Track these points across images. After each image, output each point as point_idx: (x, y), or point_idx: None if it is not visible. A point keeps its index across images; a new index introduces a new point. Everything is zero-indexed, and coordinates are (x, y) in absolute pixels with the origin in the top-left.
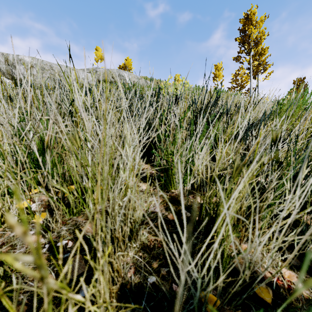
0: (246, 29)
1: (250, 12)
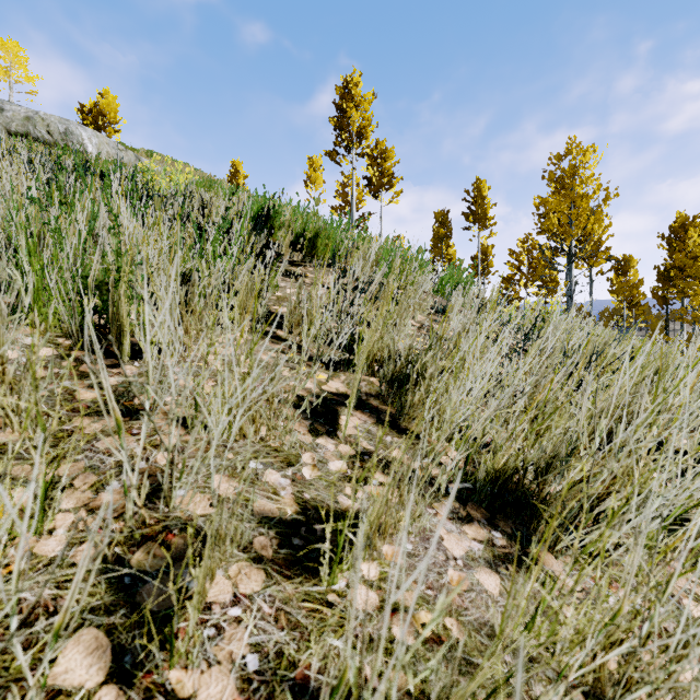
0: (345, 107)
1: (351, 79)
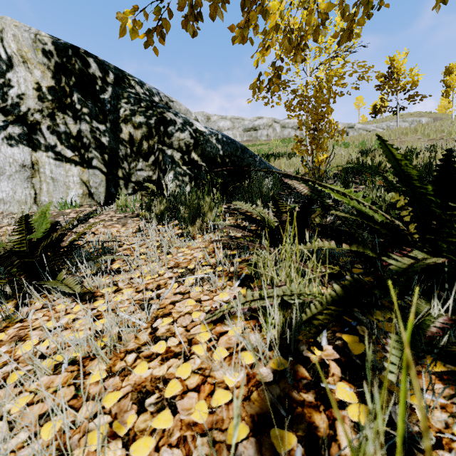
0: None
1: None
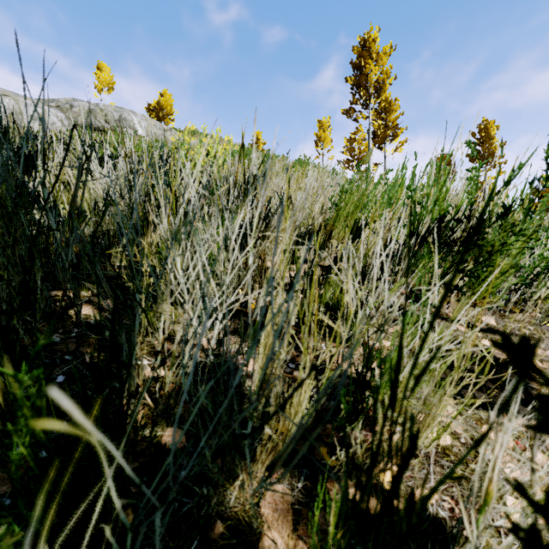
0: (363, 64)
1: (368, 36)
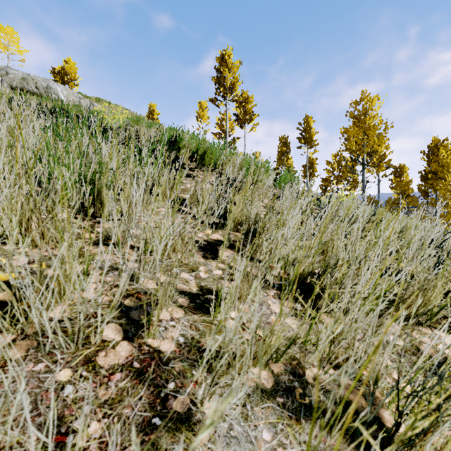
0: (222, 70)
1: (225, 53)
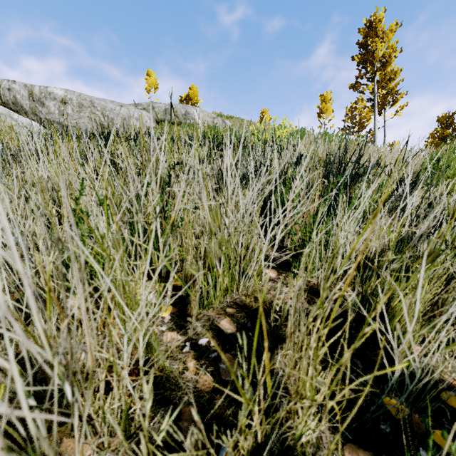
0: (369, 43)
1: (374, 18)
